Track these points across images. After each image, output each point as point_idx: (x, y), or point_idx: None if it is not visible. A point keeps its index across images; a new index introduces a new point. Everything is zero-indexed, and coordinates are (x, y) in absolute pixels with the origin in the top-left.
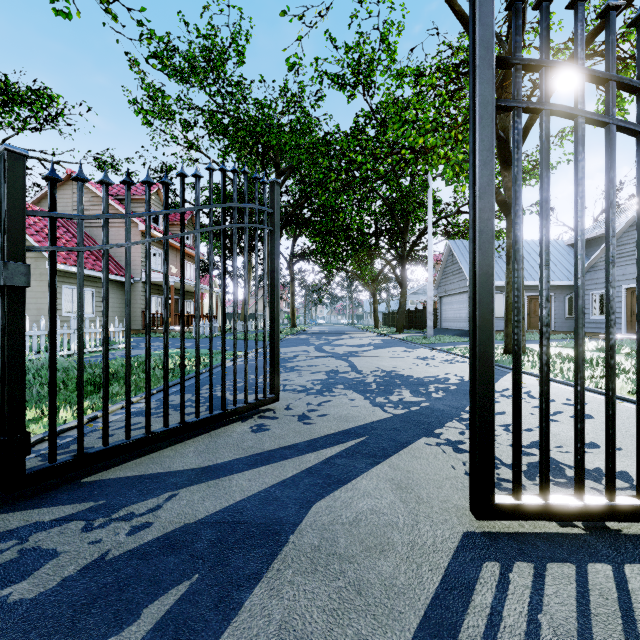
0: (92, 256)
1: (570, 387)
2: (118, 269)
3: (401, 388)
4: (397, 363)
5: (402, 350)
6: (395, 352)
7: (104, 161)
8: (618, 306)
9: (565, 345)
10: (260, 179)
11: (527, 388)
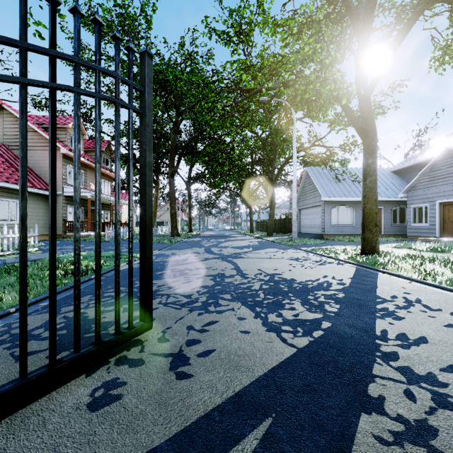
0: (17, 173)
1: (448, 292)
2: (42, 184)
3: (290, 297)
4: (276, 265)
5: (276, 251)
6: (271, 253)
7: (39, 101)
8: (433, 216)
9: (402, 246)
10: (122, 40)
11: (412, 294)
